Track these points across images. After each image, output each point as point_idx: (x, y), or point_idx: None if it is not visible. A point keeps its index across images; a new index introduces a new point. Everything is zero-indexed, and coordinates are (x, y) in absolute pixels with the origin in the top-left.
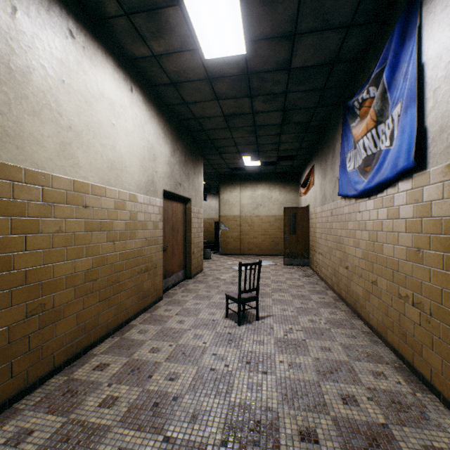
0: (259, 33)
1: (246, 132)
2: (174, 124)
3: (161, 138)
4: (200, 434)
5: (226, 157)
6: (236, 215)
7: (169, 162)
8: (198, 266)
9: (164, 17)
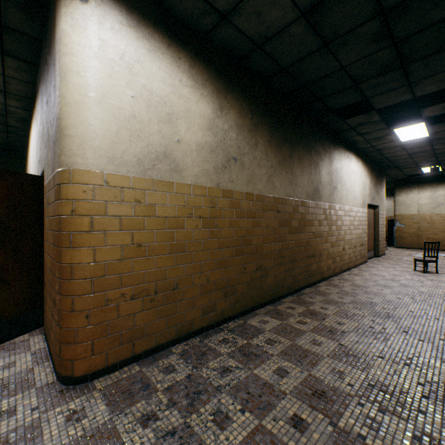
0: (437, 131)
1: (426, 157)
2: (371, 165)
3: (366, 177)
4: (412, 284)
5: (404, 170)
6: (412, 214)
7: (369, 187)
8: (382, 251)
9: (383, 138)
